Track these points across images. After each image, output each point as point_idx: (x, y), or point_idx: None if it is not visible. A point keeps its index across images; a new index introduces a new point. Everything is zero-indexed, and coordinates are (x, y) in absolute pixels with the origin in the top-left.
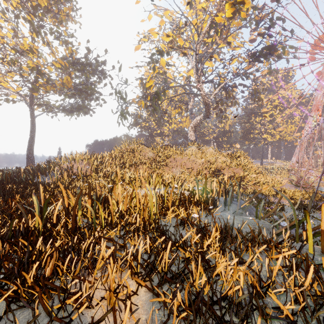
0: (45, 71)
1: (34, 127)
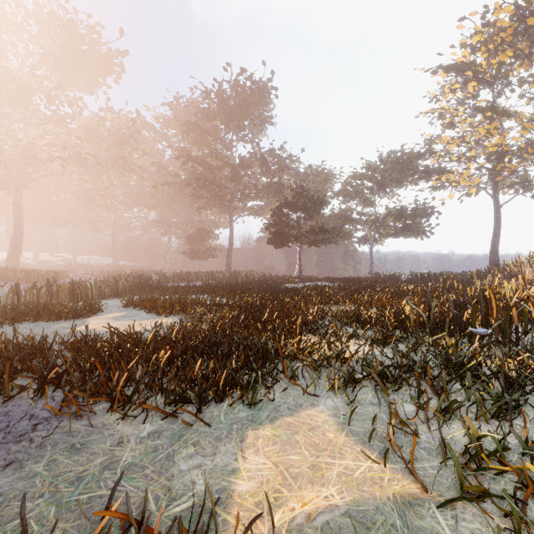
0: (507, 148)
1: (498, 220)
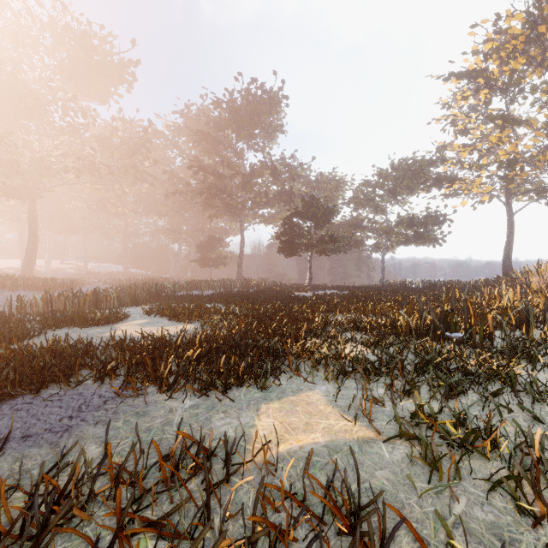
0: (519, 156)
1: (511, 228)
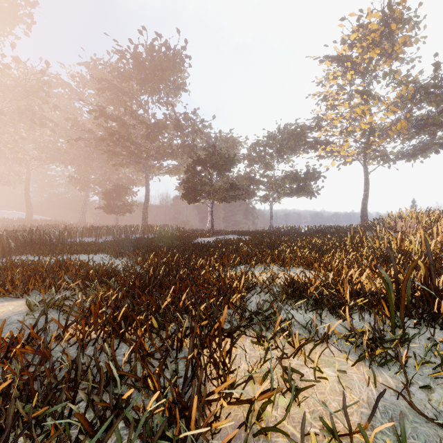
0: (376, 126)
1: (367, 184)
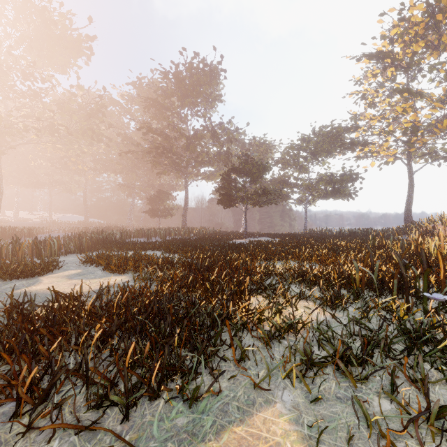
0: (420, 124)
1: (411, 185)
